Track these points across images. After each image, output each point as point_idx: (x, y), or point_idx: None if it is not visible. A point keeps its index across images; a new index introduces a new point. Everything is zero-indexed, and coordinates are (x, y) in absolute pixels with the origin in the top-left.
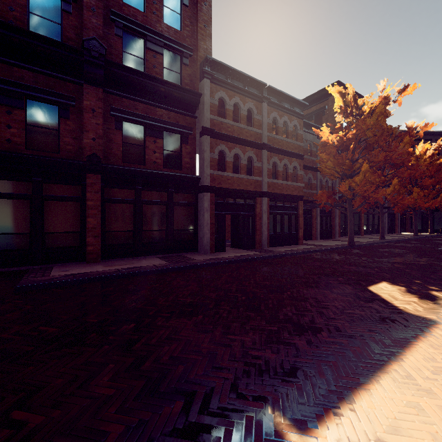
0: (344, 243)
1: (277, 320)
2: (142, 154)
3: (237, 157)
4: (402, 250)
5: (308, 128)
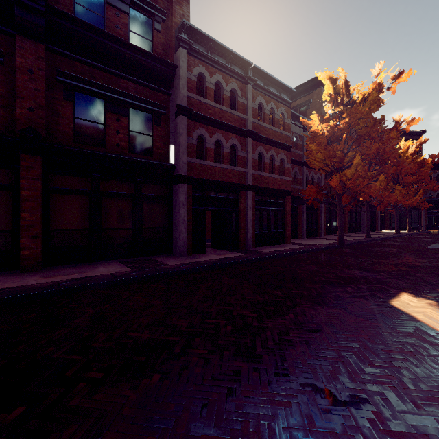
0: (332, 242)
1: (288, 379)
2: (101, 134)
3: (219, 145)
4: (395, 249)
5: (294, 120)
